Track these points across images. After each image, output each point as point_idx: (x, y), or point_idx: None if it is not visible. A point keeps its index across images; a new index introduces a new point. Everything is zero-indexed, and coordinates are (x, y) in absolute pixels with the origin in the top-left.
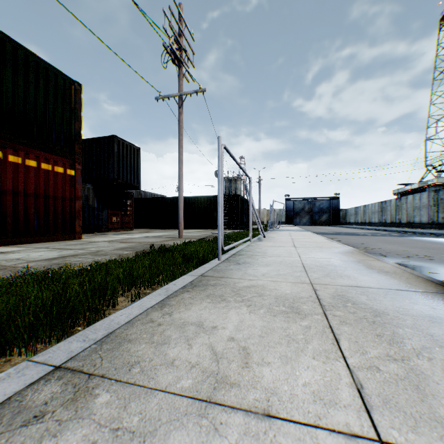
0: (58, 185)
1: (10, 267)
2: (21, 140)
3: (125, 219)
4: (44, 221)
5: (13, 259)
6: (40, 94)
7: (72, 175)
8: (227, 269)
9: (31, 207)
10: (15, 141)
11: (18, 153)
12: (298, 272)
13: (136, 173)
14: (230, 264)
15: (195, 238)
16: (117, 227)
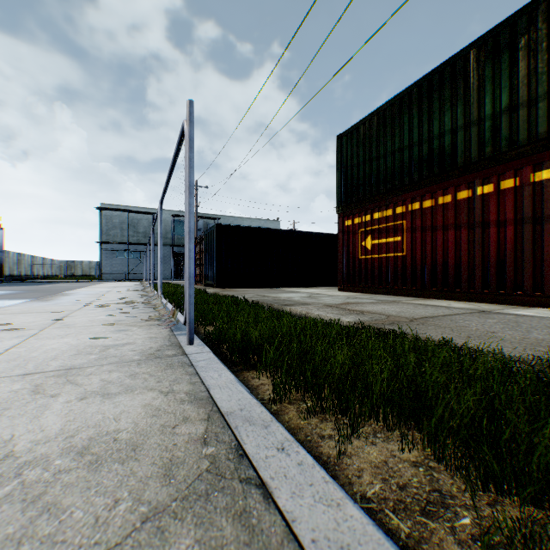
0: None
1: None
2: None
3: None
4: None
5: None
6: None
7: None
8: None
9: None
10: None
11: None
12: None
13: None
14: None
15: None
16: None
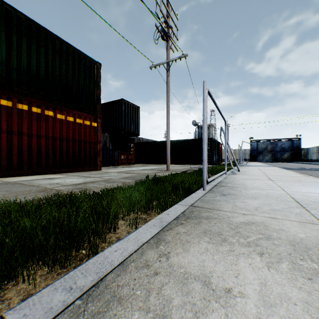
0: (86, 133)
1: (49, 189)
2: (64, 104)
3: (129, 157)
4: (77, 158)
5: (54, 183)
6: (75, 72)
7: (95, 126)
8: (215, 200)
9: (70, 148)
10: (60, 104)
11: (62, 113)
12: (295, 209)
13: (136, 124)
14: (216, 195)
15: (179, 171)
16: (124, 163)
